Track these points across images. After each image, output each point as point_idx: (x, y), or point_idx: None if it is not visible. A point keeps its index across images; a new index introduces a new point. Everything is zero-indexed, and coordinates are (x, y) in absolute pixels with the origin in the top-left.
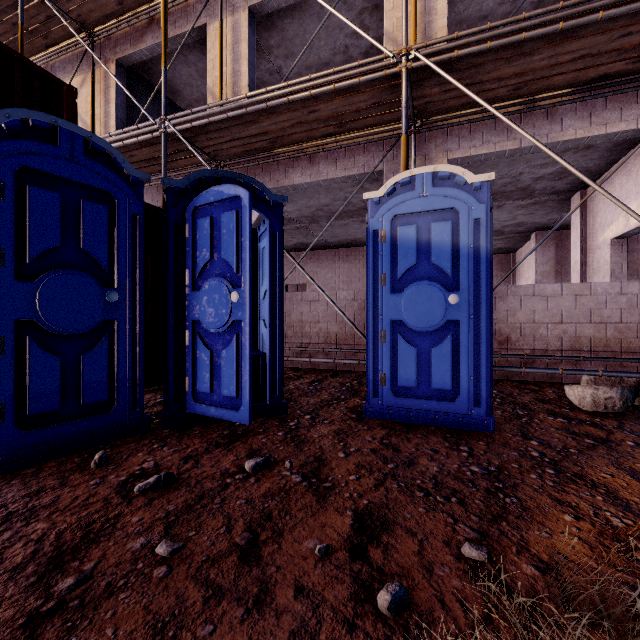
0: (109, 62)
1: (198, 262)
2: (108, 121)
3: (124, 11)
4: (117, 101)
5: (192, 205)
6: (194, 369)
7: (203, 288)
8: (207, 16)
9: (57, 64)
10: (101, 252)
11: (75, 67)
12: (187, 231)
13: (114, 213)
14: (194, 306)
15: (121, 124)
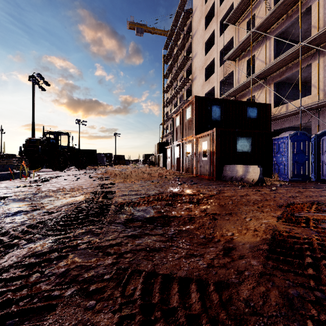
0: (270, 84)
1: (324, 149)
2: (270, 102)
3: (278, 70)
4: (273, 95)
5: (322, 138)
6: (322, 170)
7: (325, 154)
8: (311, 60)
9: (252, 89)
10: (304, 150)
11: (258, 88)
12: (320, 143)
13: (306, 143)
14: (323, 158)
15: (274, 102)
